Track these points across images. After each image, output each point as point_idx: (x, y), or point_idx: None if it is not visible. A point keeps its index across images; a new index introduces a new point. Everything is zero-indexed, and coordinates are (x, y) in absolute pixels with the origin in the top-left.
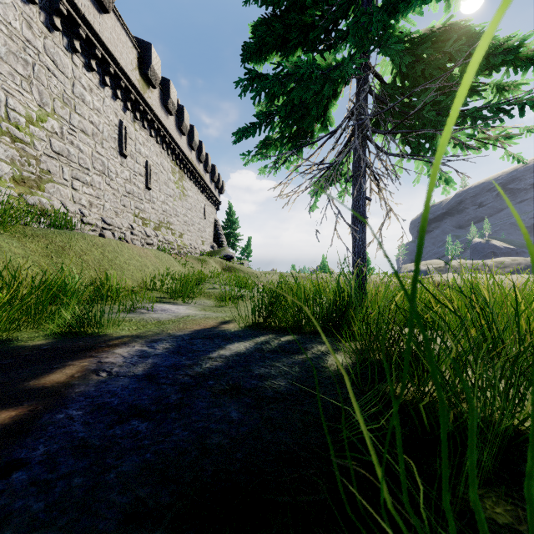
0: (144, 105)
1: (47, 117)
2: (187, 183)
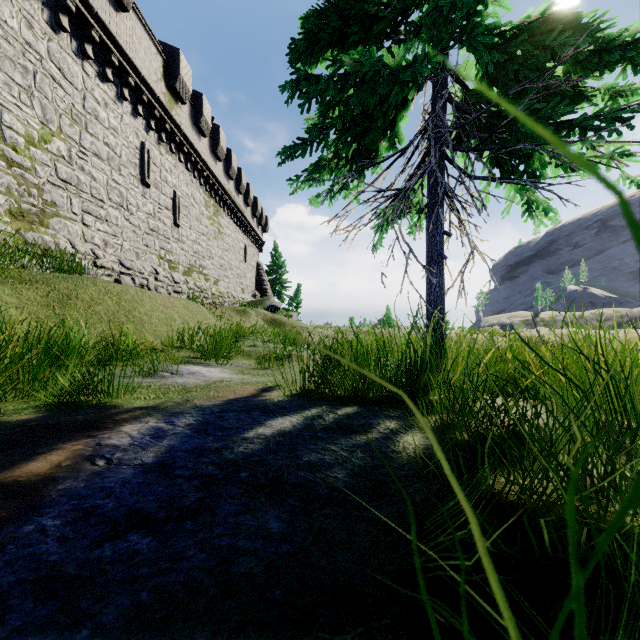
0: (171, 124)
1: (51, 137)
2: (223, 219)
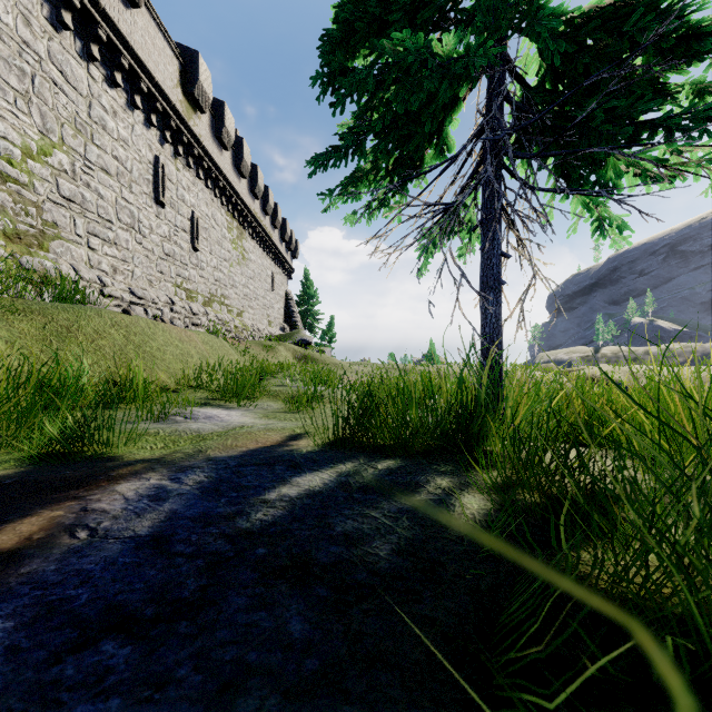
0: (189, 136)
1: (52, 148)
2: (248, 243)
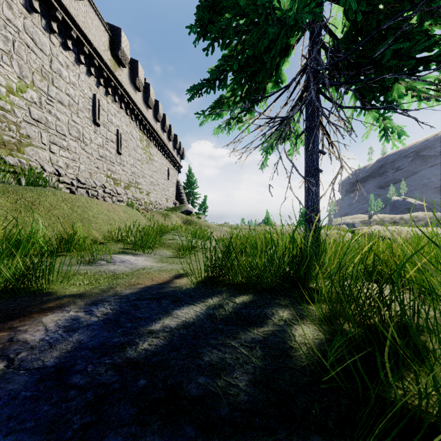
0: (115, 81)
1: (26, 88)
2: (153, 150)
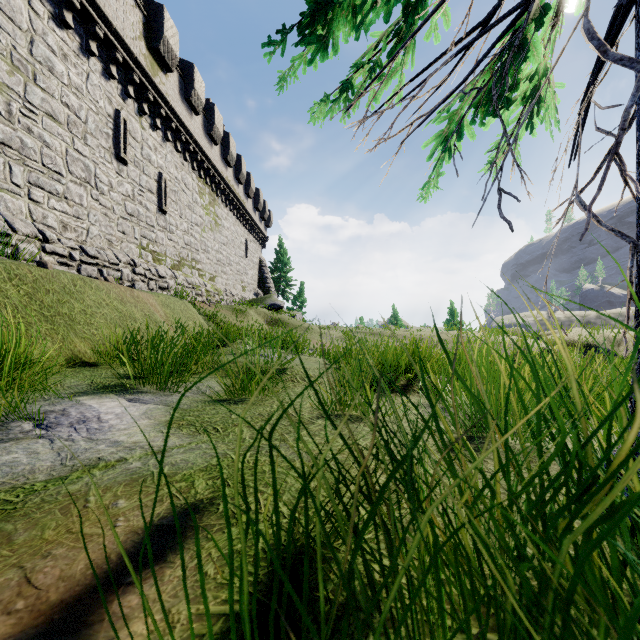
0: (155, 93)
1: None
2: (221, 210)
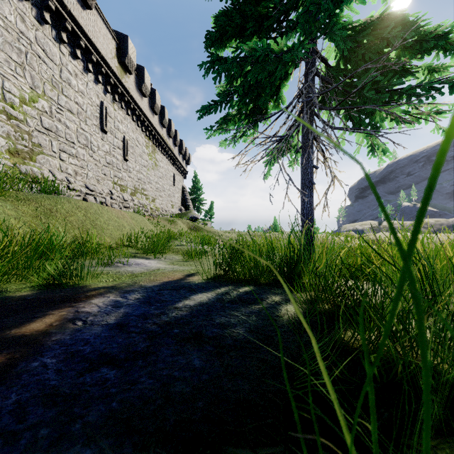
0: (122, 88)
1: (38, 98)
2: (159, 156)
